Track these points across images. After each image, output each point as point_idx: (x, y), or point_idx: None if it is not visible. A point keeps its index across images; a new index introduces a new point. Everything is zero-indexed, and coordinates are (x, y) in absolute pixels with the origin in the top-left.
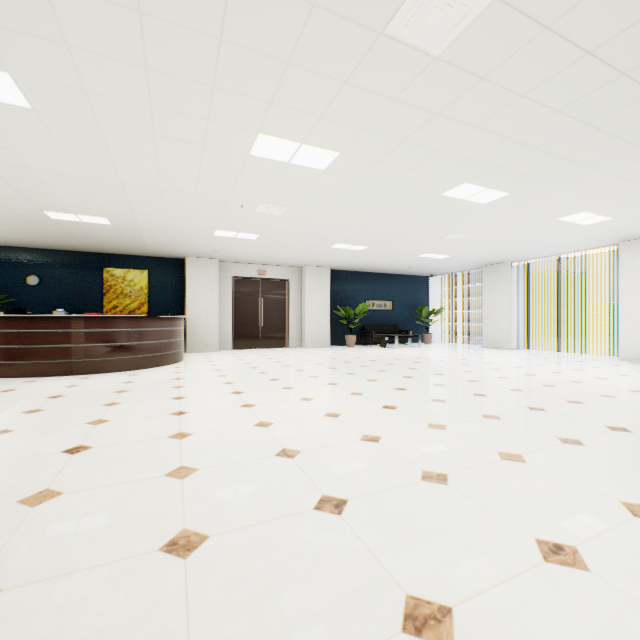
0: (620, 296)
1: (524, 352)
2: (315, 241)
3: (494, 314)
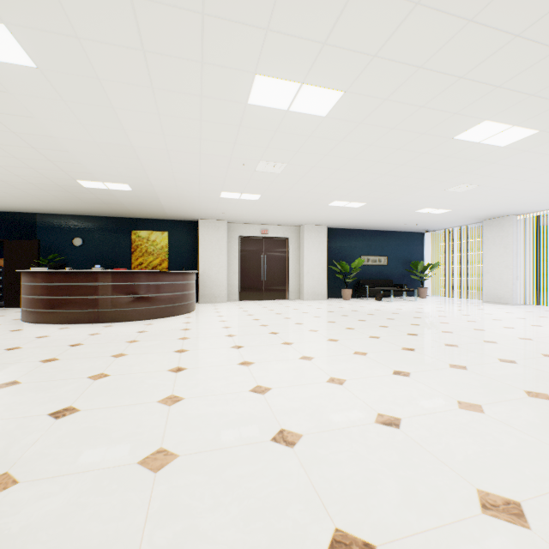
0: None
1: (533, 308)
2: (313, 199)
3: (497, 268)
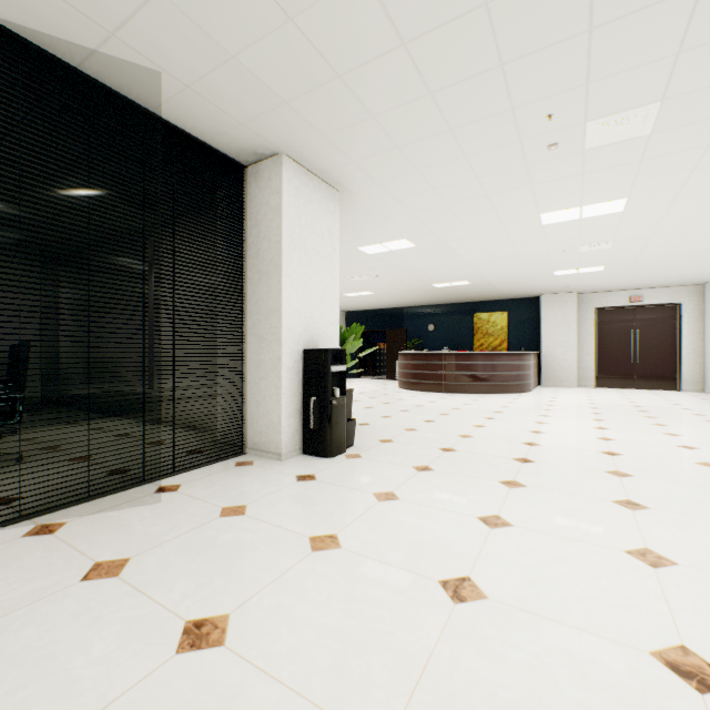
0: None
1: None
2: (689, 257)
3: None
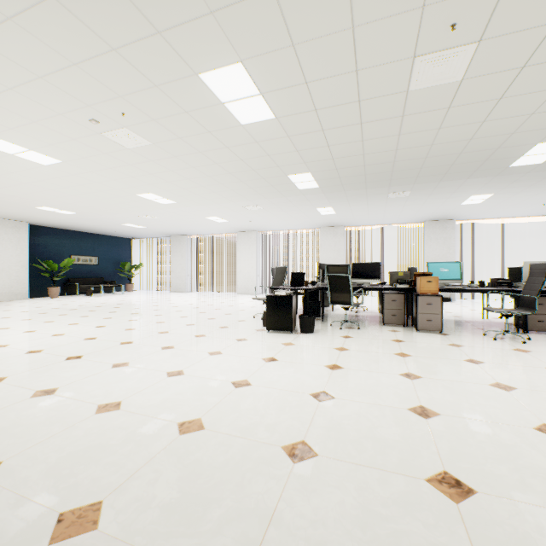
0: (238, 260)
1: (195, 293)
2: (19, 201)
3: (178, 269)
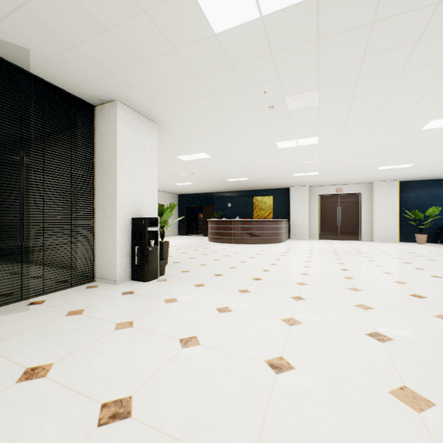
0: None
1: None
2: (359, 168)
3: None
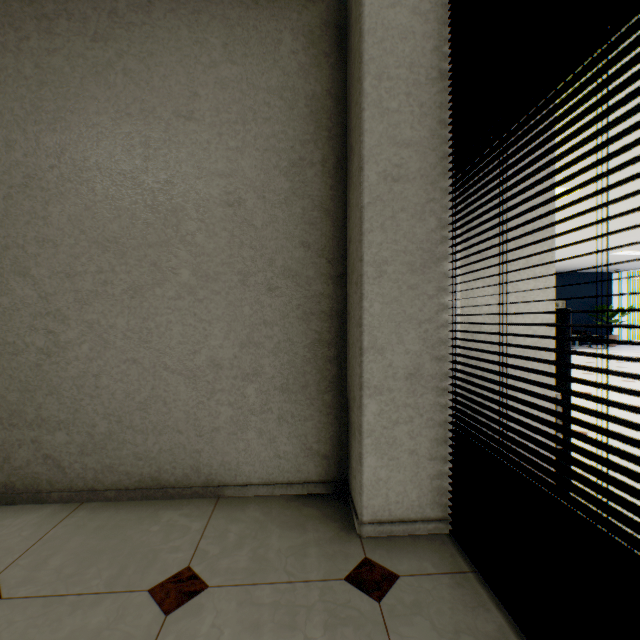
0: None
1: None
2: None
3: None
